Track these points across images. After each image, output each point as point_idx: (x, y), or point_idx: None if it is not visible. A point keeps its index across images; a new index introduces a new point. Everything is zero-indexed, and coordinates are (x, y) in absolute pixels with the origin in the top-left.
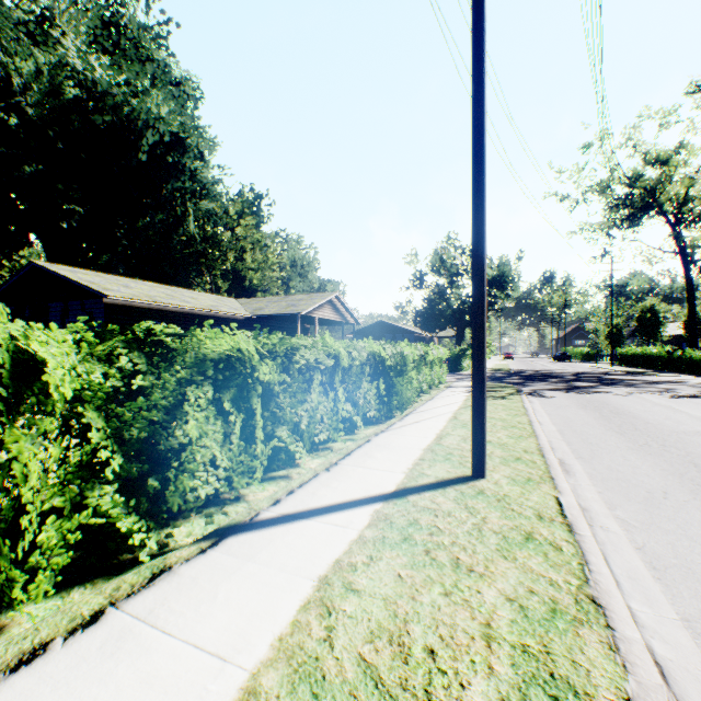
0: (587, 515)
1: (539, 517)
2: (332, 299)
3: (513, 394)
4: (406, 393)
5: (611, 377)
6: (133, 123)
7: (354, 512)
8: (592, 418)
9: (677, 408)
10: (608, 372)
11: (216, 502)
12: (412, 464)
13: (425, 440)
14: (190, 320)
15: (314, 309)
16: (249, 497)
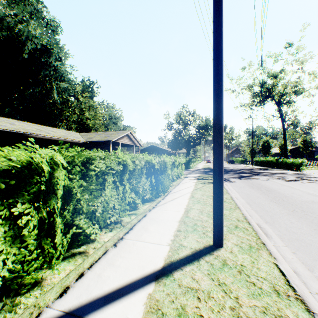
0: (300, 279)
1: (277, 292)
2: (128, 134)
3: None
4: (166, 183)
5: (255, 171)
6: (20, 37)
7: (130, 300)
8: (259, 194)
9: (293, 186)
10: (252, 169)
11: (12, 291)
12: (173, 236)
13: (179, 214)
14: (50, 143)
15: (119, 138)
16: (45, 282)
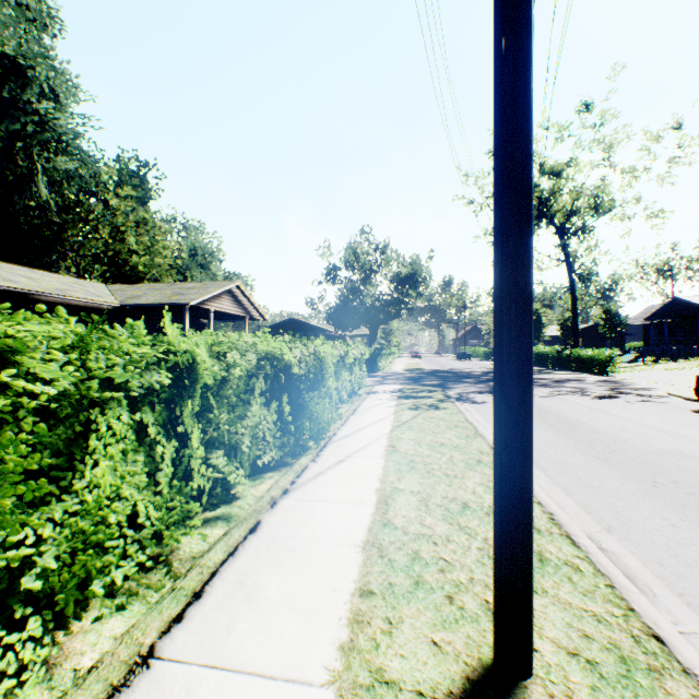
0: None
1: None
2: (233, 289)
3: (445, 401)
4: (324, 414)
5: None
6: None
7: None
8: (551, 435)
9: (614, 412)
10: None
11: None
12: (348, 624)
13: (361, 513)
14: (18, 307)
15: (209, 299)
16: None
